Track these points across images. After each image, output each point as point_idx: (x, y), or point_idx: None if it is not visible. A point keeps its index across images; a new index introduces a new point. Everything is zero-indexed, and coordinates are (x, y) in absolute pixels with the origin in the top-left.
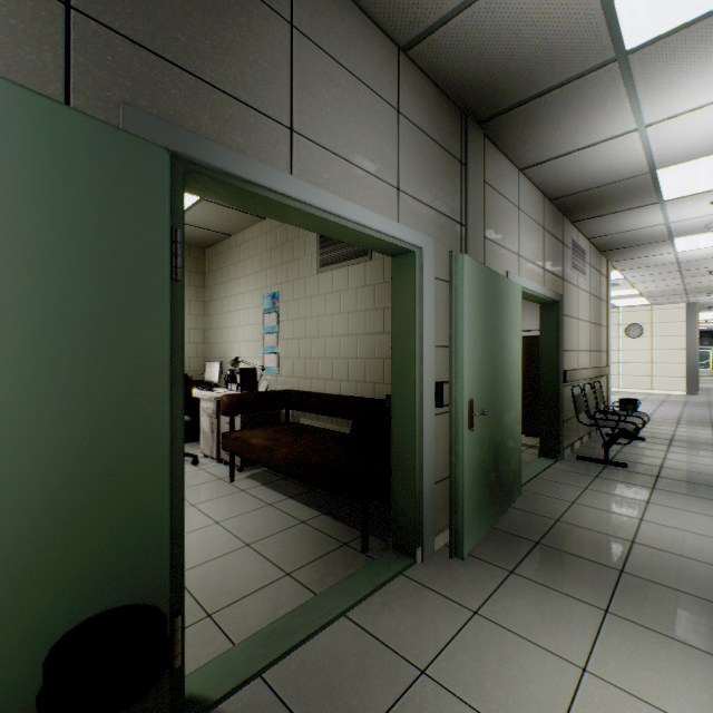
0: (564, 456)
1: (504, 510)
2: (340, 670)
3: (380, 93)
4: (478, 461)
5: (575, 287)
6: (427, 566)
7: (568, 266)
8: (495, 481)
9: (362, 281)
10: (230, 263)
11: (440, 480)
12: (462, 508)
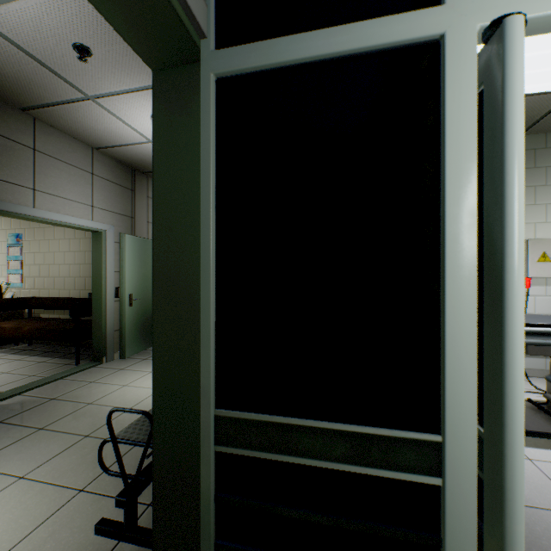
0: None
1: None
2: (57, 387)
3: (82, 168)
4: (136, 320)
5: None
6: (108, 363)
7: None
8: (149, 330)
9: (84, 235)
10: None
11: (119, 330)
12: (125, 338)
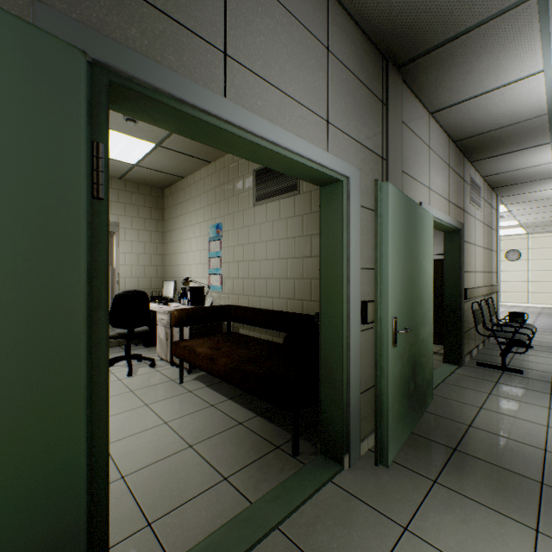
0: (464, 362)
1: (420, 415)
2: None
3: (311, 29)
4: (400, 374)
5: (473, 218)
6: (354, 473)
7: (467, 200)
8: (413, 390)
9: (292, 212)
10: (182, 200)
11: (364, 391)
12: (387, 419)
